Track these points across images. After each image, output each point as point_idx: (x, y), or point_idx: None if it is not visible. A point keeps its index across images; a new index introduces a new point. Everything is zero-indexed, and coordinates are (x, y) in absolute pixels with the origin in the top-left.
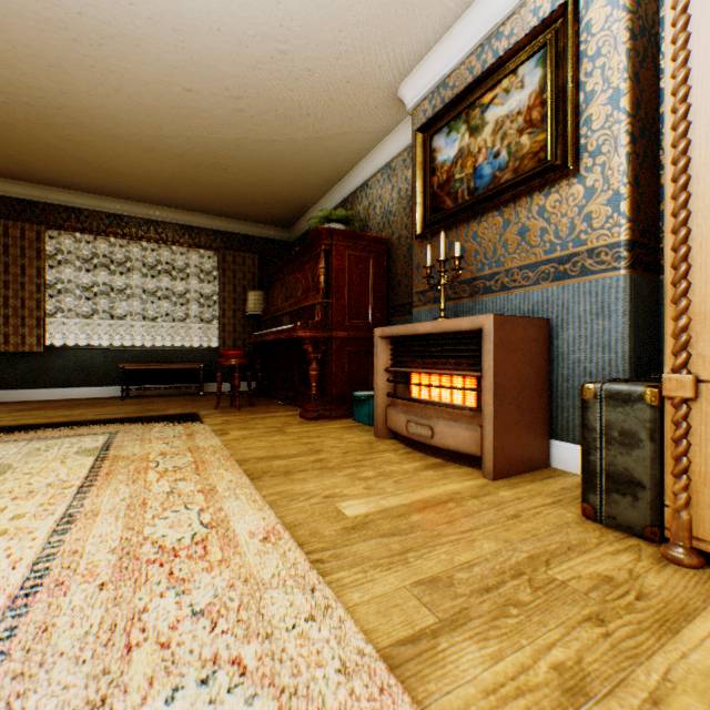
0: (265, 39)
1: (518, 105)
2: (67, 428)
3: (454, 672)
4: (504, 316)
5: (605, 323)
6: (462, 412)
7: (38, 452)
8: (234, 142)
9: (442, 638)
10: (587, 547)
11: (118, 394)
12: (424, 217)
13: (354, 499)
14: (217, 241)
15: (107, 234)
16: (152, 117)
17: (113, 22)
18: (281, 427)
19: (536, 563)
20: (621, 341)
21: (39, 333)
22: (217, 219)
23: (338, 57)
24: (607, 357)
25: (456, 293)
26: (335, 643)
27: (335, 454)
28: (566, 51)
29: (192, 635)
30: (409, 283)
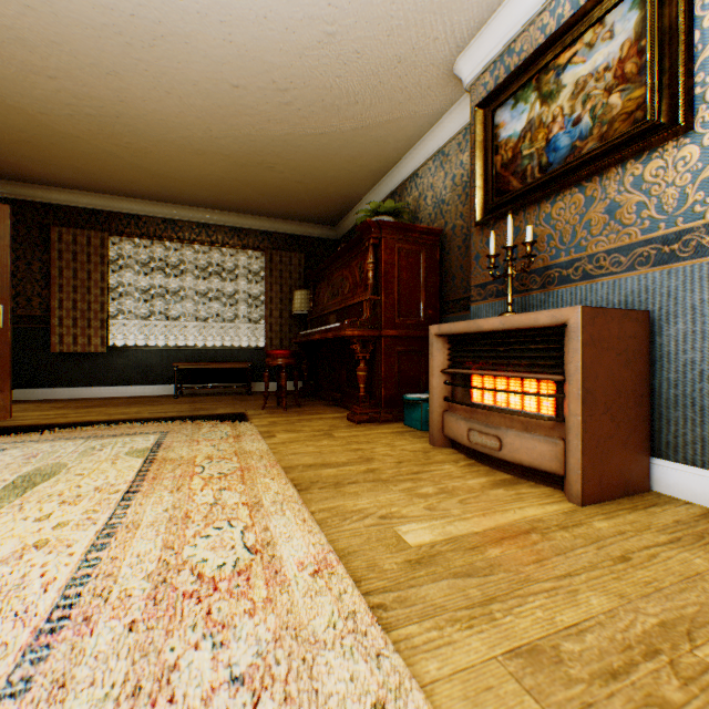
0: (312, 21)
1: (606, 60)
2: (123, 426)
3: None
4: (594, 308)
5: None
6: (537, 421)
7: (93, 450)
8: (281, 138)
9: None
10: None
11: (172, 392)
12: (484, 202)
13: (415, 522)
14: (265, 241)
15: (162, 239)
16: (202, 118)
17: (163, 21)
18: (328, 430)
19: (673, 635)
20: None
21: (103, 334)
22: (265, 219)
23: (389, 33)
24: None
25: (524, 285)
26: None
27: (388, 463)
28: None
29: None
30: (465, 276)
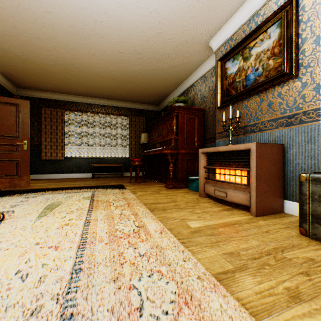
0: (152, 29)
1: (267, 46)
2: (75, 189)
3: (242, 285)
4: (260, 143)
5: (312, 146)
6: (240, 186)
7: (69, 197)
8: (137, 71)
9: (236, 273)
10: (301, 246)
11: (90, 176)
12: (221, 99)
13: (193, 221)
14: (128, 112)
15: (86, 112)
16: (106, 64)
17: (94, 30)
18: (157, 191)
19: (277, 250)
20: (320, 154)
21: (62, 152)
22: (128, 103)
23: (183, 32)
24: (313, 162)
25: (236, 132)
26: (194, 270)
27: (182, 203)
28: (291, 20)
29: (141, 262)
30: (214, 128)
